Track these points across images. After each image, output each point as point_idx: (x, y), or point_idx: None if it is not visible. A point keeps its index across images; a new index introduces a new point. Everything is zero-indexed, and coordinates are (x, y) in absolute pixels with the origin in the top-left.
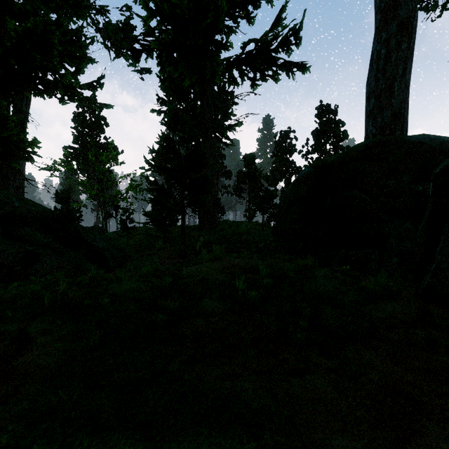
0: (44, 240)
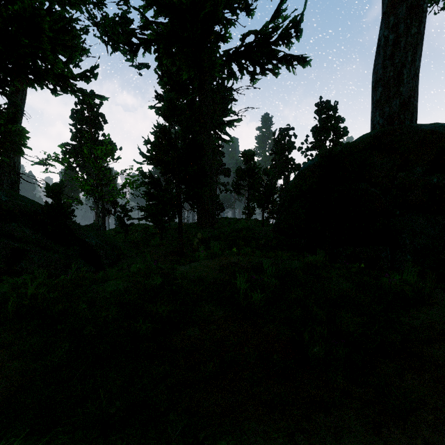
0: (33, 236)
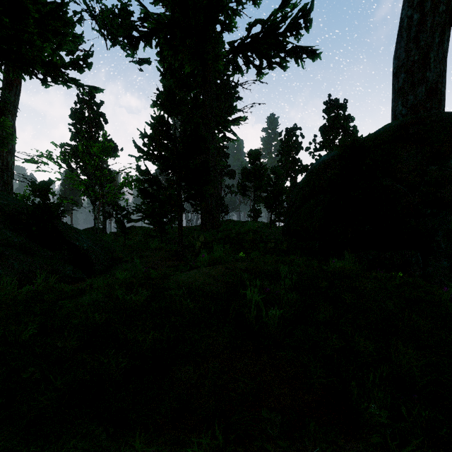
0: (15, 239)
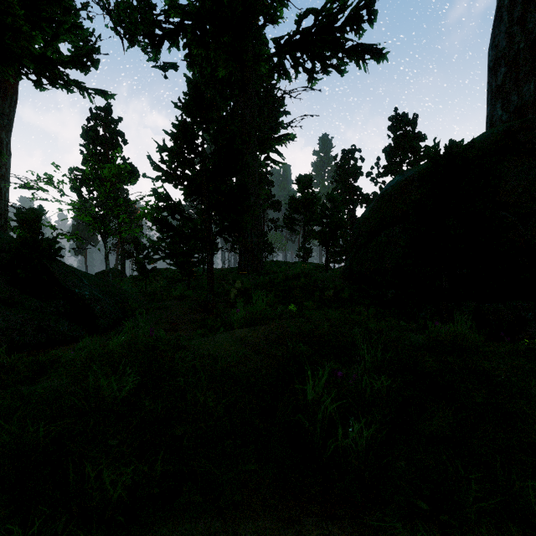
0: None
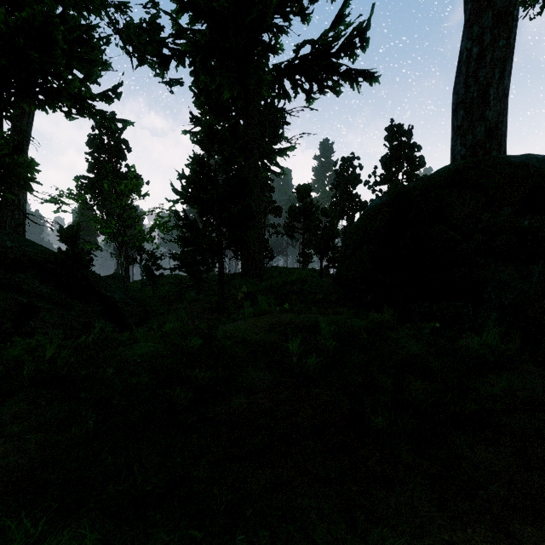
0: (44, 290)
